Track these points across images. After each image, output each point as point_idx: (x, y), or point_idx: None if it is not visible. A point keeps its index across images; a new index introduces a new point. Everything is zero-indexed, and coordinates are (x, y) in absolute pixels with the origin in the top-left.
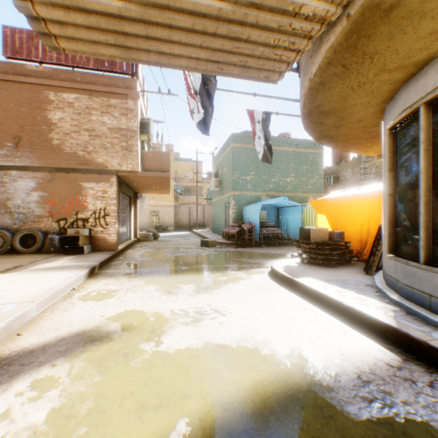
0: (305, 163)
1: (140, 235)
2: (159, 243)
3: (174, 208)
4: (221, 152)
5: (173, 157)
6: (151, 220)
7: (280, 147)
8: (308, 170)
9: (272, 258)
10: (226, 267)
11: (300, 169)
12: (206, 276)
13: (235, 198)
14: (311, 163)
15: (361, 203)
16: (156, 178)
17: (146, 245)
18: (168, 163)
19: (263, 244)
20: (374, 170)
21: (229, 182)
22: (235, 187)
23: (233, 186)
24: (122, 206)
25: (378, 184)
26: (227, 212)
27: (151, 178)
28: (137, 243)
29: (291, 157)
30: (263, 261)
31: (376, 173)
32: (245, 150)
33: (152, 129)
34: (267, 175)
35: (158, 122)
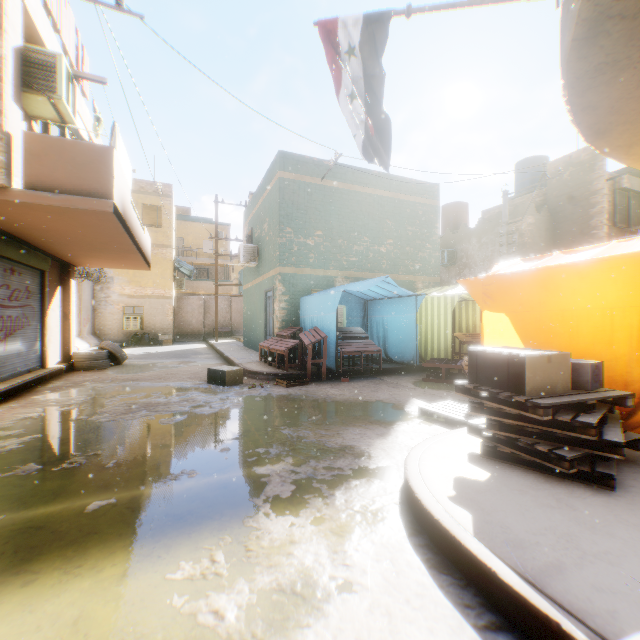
0: (411, 222)
1: (77, 358)
2: (117, 375)
3: (175, 301)
4: (258, 195)
5: (171, 208)
6: (126, 322)
7: (368, 188)
8: (417, 235)
9: (377, 421)
10: (256, 488)
11: (403, 231)
12: (154, 582)
13: (286, 281)
14: (421, 221)
15: (627, 282)
16: (74, 214)
17: (77, 383)
18: (106, 174)
19: (342, 374)
20: (517, 240)
21: (273, 249)
22: (286, 259)
23: (280, 256)
24: (0, 290)
25: (629, 239)
26: (270, 308)
27: (63, 216)
28: (60, 376)
29: (388, 209)
30: (359, 436)
31: (521, 245)
32: (304, 187)
33: (73, 91)
34: (345, 239)
35: (92, 81)
